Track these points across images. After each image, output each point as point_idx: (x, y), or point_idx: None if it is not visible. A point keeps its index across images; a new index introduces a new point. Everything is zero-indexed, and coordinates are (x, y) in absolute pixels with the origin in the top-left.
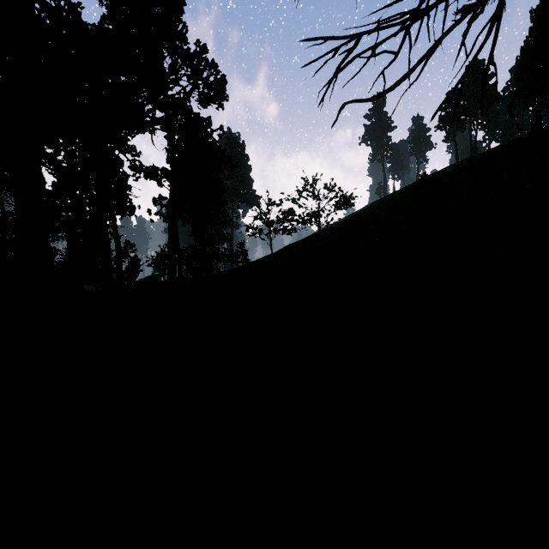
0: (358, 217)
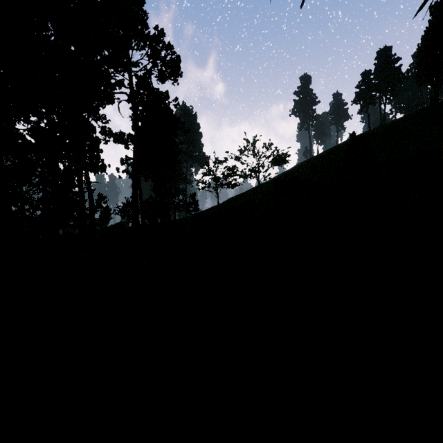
0: (290, 174)
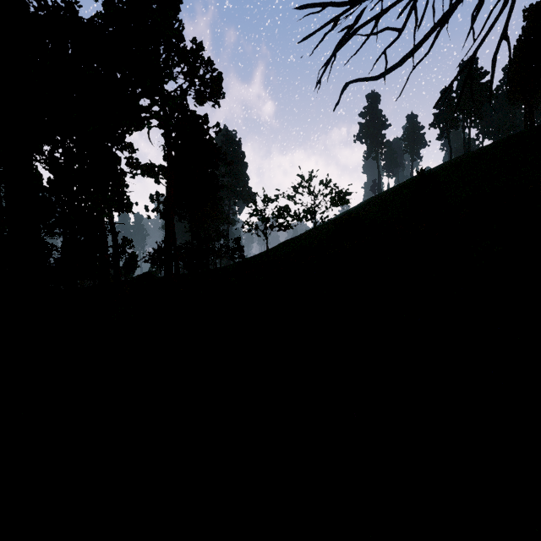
0: (354, 214)
